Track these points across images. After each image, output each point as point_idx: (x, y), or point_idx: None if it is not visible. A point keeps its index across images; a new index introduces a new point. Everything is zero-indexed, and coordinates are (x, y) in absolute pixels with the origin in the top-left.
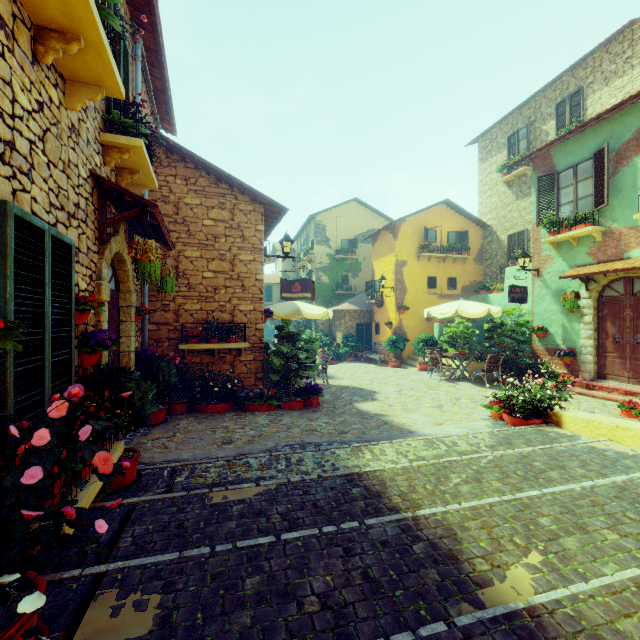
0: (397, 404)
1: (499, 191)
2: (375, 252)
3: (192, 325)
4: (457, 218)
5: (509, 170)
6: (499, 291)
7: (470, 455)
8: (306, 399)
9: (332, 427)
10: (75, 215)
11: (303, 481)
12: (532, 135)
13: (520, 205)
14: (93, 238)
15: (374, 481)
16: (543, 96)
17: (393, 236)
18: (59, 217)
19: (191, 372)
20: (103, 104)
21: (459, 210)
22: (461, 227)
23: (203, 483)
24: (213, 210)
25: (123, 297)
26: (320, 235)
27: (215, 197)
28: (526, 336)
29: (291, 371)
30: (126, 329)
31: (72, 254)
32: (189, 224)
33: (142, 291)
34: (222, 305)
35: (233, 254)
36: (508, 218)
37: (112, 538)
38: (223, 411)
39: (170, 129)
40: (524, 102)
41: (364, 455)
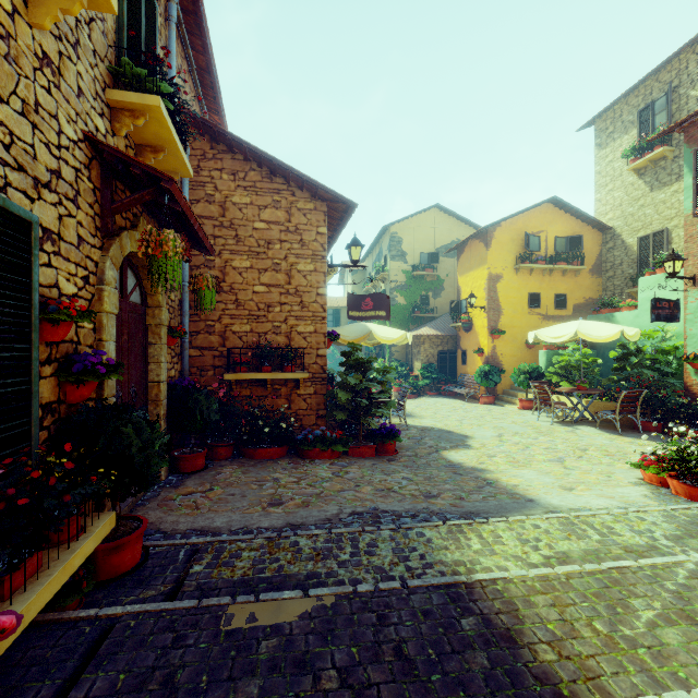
0: (499, 454)
1: (625, 183)
2: (461, 266)
3: (241, 350)
4: (567, 220)
5: (640, 154)
6: (630, 308)
7: (652, 558)
8: (379, 444)
9: (415, 486)
10: (52, 186)
11: (377, 593)
12: (674, 105)
13: (656, 198)
14: (91, 227)
15: (496, 603)
16: (691, 52)
17: (485, 245)
18: (13, 180)
19: (237, 408)
20: (111, 54)
21: (570, 209)
22: (572, 231)
23: (228, 578)
24: (266, 210)
25: (151, 313)
26: (395, 249)
27: (268, 194)
28: (673, 367)
29: (360, 408)
30: (155, 353)
31: (33, 235)
32: (237, 228)
33: (182, 309)
34: (276, 326)
35: (290, 263)
36: (638, 216)
37: (55, 697)
38: (276, 457)
39: (220, 122)
40: (663, 63)
41: (469, 542)
